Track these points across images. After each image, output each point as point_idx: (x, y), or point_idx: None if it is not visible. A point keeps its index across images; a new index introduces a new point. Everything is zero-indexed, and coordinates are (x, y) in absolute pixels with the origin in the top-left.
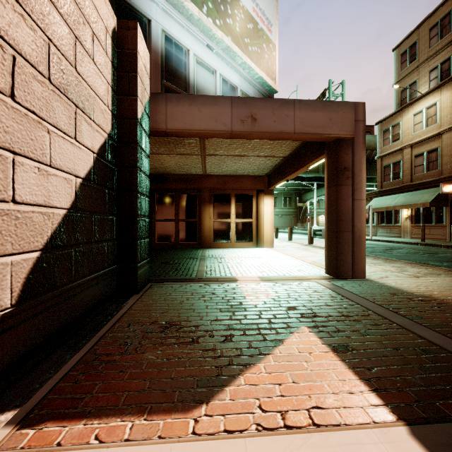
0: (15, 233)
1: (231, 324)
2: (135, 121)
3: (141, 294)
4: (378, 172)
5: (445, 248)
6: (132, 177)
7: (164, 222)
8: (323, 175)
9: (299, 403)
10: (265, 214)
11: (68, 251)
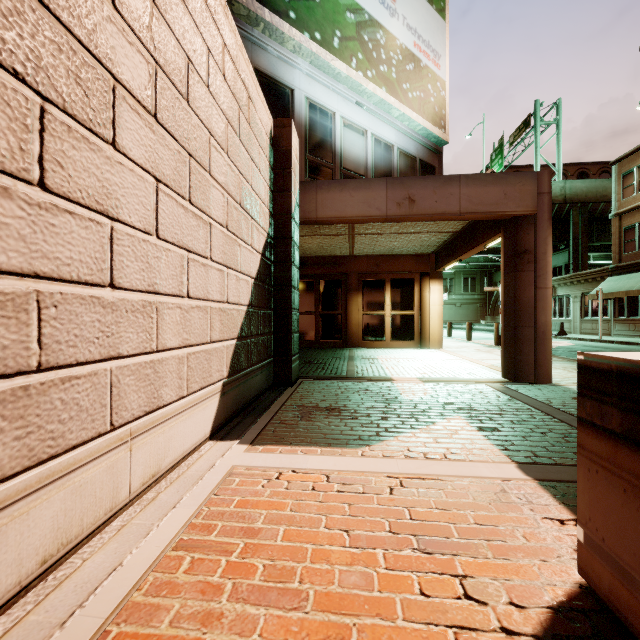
0: (227, 325)
1: (386, 411)
2: (289, 216)
3: (295, 387)
4: (615, 238)
5: None
6: (287, 272)
7: (301, 316)
8: None
9: (438, 451)
10: (431, 304)
11: (248, 340)
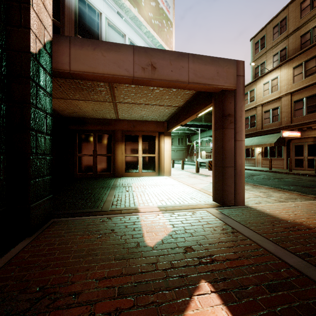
0: None
1: (121, 285)
2: (27, 54)
3: (34, 237)
4: None
5: (285, 174)
6: (24, 114)
7: (84, 157)
8: (205, 123)
9: None
10: (164, 150)
11: None
